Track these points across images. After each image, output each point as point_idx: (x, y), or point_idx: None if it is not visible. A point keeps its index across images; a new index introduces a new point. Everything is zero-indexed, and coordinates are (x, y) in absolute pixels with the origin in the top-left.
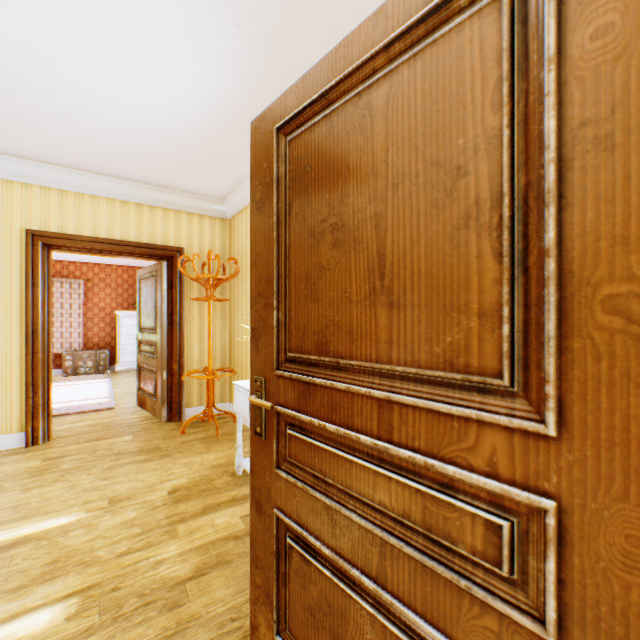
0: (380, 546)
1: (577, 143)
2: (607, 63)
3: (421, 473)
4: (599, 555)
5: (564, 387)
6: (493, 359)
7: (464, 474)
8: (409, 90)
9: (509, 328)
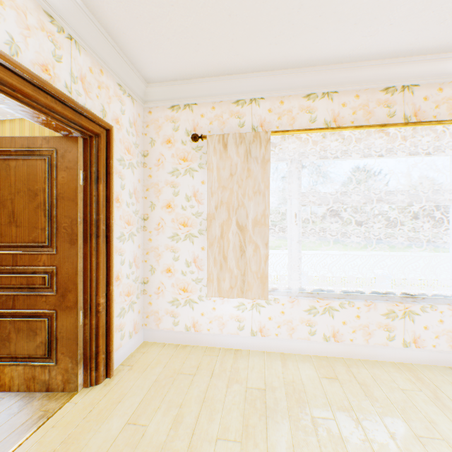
0: (14, 298)
1: (60, 196)
2: (64, 184)
3: (28, 271)
4: (63, 274)
5: (58, 243)
6: (45, 239)
7: (38, 267)
8: (24, 167)
9: (49, 232)
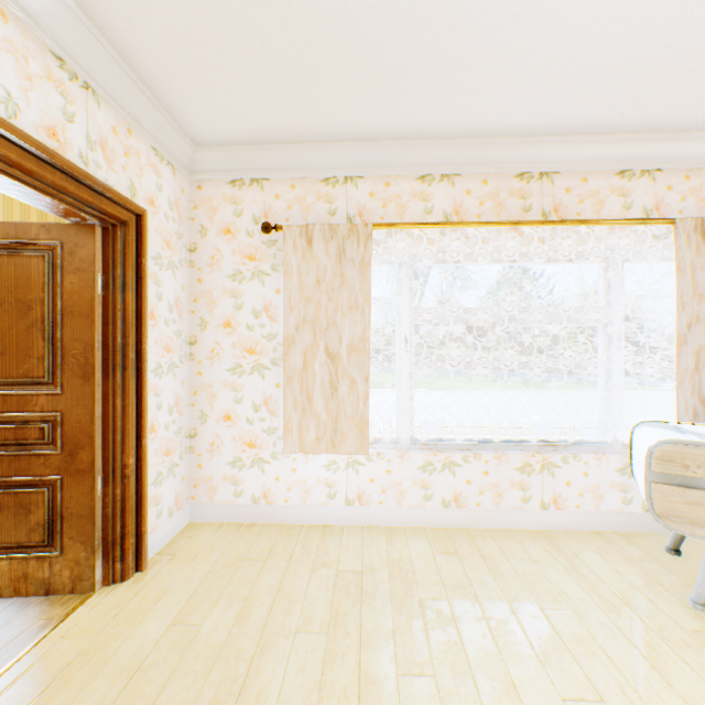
0: None
1: (68, 311)
2: (74, 292)
3: (16, 421)
4: (73, 423)
5: (65, 379)
6: (44, 373)
7: (33, 414)
8: (10, 267)
9: (49, 363)
